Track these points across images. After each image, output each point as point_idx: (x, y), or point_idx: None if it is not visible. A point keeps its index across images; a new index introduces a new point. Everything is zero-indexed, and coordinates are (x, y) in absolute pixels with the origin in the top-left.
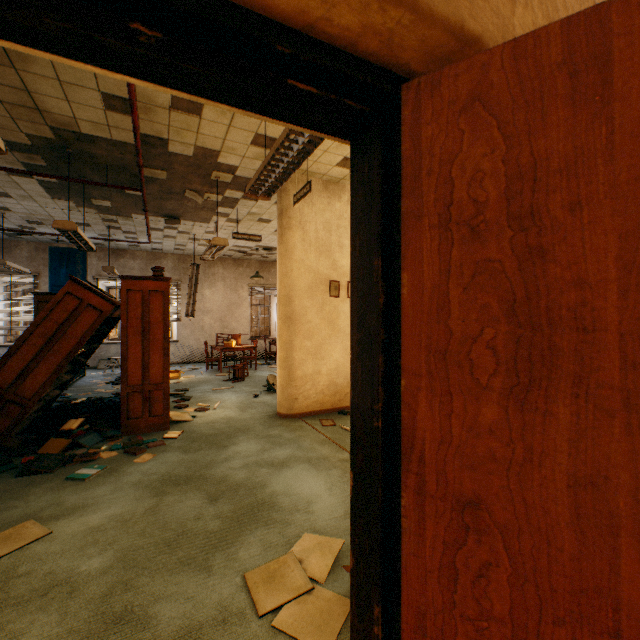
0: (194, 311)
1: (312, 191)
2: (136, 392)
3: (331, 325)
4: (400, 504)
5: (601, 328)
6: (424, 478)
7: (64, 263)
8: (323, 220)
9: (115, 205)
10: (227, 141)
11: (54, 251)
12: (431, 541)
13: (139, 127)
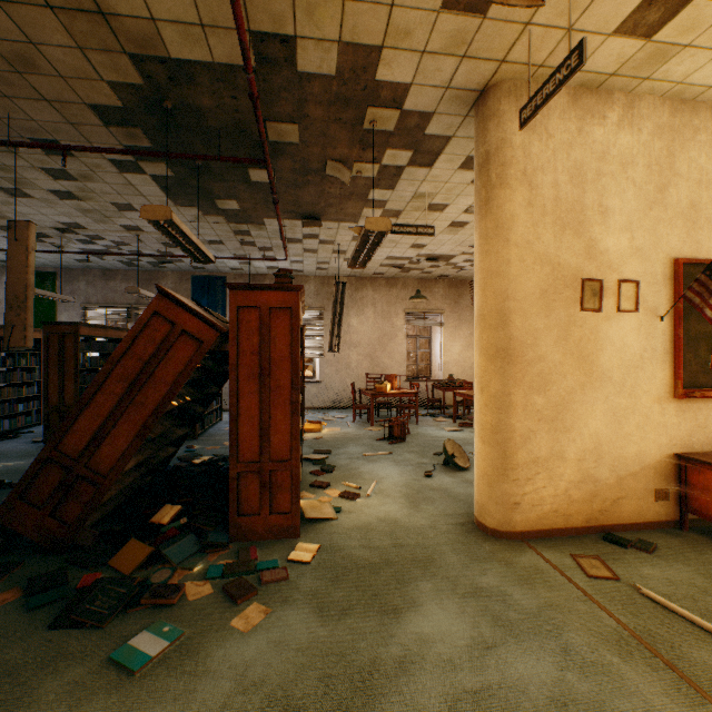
0: (338, 344)
1: (547, 110)
2: (250, 472)
3: (584, 365)
4: None
5: None
6: None
7: (205, 293)
8: (568, 164)
9: (243, 207)
10: (396, 10)
11: (196, 280)
12: None
13: (246, 14)
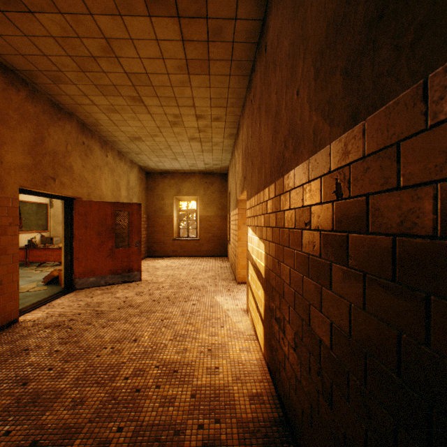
0: None
1: None
2: None
3: None
4: (73, 243)
5: (92, 224)
6: (77, 238)
7: None
8: None
9: None
10: None
11: None
12: (78, 244)
13: None
